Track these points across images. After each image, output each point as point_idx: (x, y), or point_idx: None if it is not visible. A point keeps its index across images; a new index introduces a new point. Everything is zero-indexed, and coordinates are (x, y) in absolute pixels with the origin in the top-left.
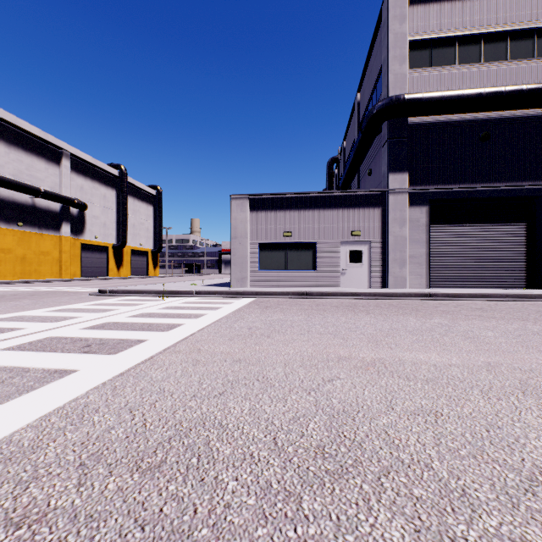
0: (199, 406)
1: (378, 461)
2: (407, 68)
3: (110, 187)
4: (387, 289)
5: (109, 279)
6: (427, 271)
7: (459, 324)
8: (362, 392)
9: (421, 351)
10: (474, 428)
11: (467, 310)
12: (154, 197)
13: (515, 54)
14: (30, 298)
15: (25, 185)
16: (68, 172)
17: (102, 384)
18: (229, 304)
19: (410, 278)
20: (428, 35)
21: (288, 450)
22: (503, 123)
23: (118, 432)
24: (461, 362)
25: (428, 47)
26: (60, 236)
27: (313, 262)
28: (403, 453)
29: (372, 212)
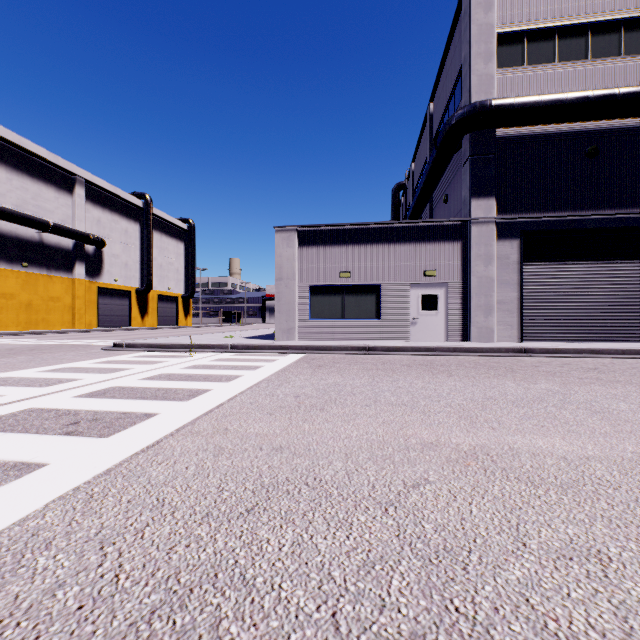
0: (212, 537)
1: None
2: (494, 67)
3: (133, 220)
4: (469, 342)
5: (131, 329)
6: (519, 320)
7: (575, 391)
8: (469, 509)
9: (537, 433)
10: None
11: (578, 371)
12: (185, 232)
13: (630, 48)
14: (27, 354)
15: (31, 218)
16: (82, 202)
17: (73, 489)
18: (272, 362)
19: (497, 329)
20: (521, 27)
21: None
22: (615, 134)
23: (67, 595)
24: (602, 452)
25: (520, 41)
26: (73, 279)
27: (377, 309)
28: None
29: (450, 247)
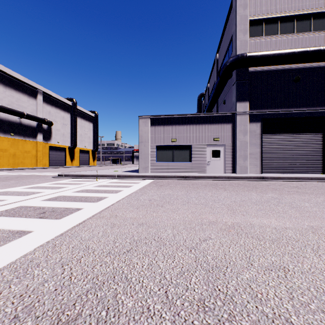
0: (112, 262)
1: (247, 315)
2: (248, 37)
3: (67, 112)
4: (235, 174)
5: (66, 167)
6: (260, 163)
7: (285, 198)
8: (228, 250)
9: (264, 217)
10: (316, 283)
11: (288, 188)
12: (93, 118)
13: (315, 28)
14: (15, 179)
15: (15, 111)
16: (41, 103)
17: (46, 242)
18: (138, 183)
19: (250, 167)
20: (261, 17)
21: (176, 304)
22: (308, 70)
23: (49, 285)
24: (293, 225)
25: (261, 23)
26: (36, 141)
27: (190, 157)
28: (266, 307)
29: (226, 126)
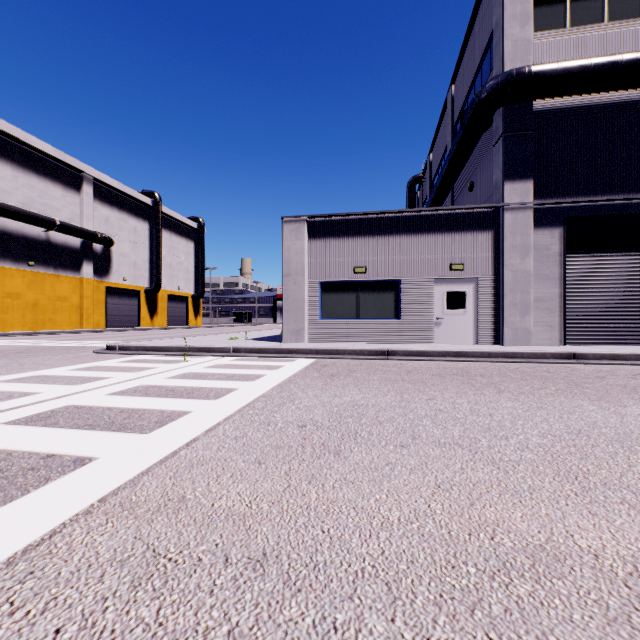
0: None
1: None
2: (532, 30)
3: (142, 219)
4: (502, 346)
5: (140, 329)
6: (561, 320)
7: None
8: None
9: None
10: None
11: None
12: (195, 231)
13: None
14: (9, 357)
15: (37, 216)
16: (90, 200)
17: None
18: (276, 369)
19: (535, 330)
20: None
21: None
22: None
23: None
24: None
25: None
26: (80, 278)
27: (396, 307)
28: None
29: (479, 237)
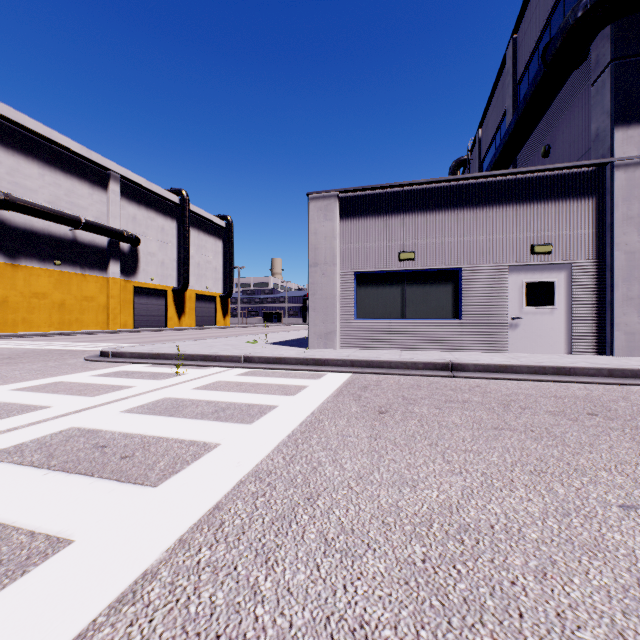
0: None
1: None
2: None
3: (169, 217)
4: (613, 357)
5: (166, 330)
6: None
7: None
8: None
9: None
10: None
11: None
12: (224, 230)
13: None
14: None
15: (62, 214)
16: (116, 198)
17: None
18: (294, 394)
19: None
20: None
21: None
22: None
23: None
24: None
25: None
26: (107, 278)
27: (454, 304)
28: None
29: (574, 207)
